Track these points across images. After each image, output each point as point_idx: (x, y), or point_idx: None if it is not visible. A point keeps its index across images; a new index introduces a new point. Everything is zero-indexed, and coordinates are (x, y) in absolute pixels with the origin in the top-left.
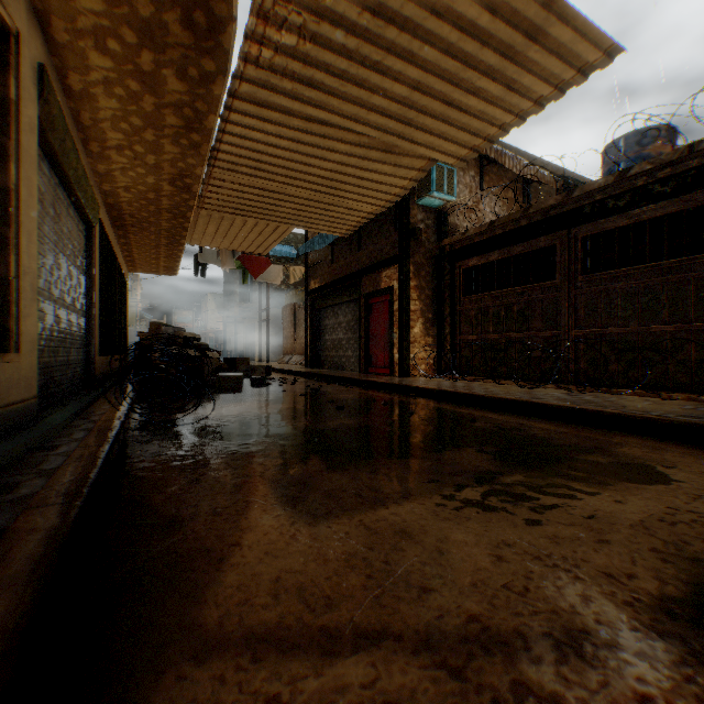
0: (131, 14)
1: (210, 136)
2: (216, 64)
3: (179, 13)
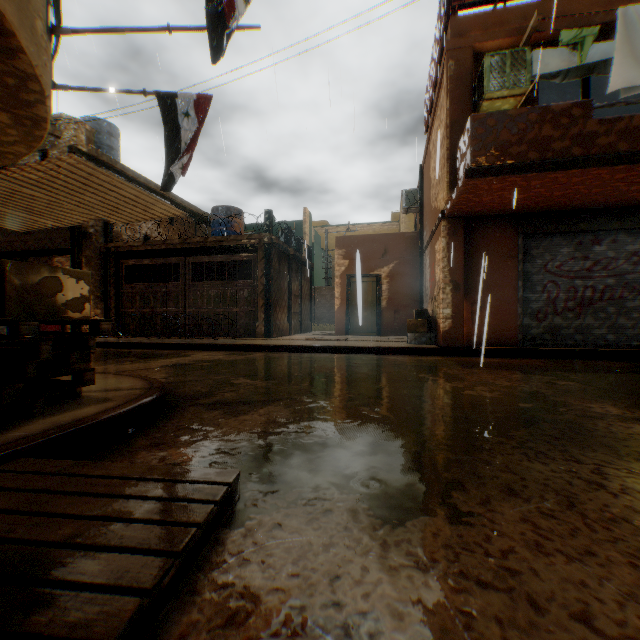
0: None
1: None
2: None
3: None
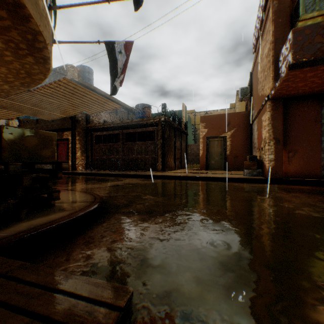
0: (5, 79)
1: (10, 94)
2: (25, 88)
3: (21, 82)
